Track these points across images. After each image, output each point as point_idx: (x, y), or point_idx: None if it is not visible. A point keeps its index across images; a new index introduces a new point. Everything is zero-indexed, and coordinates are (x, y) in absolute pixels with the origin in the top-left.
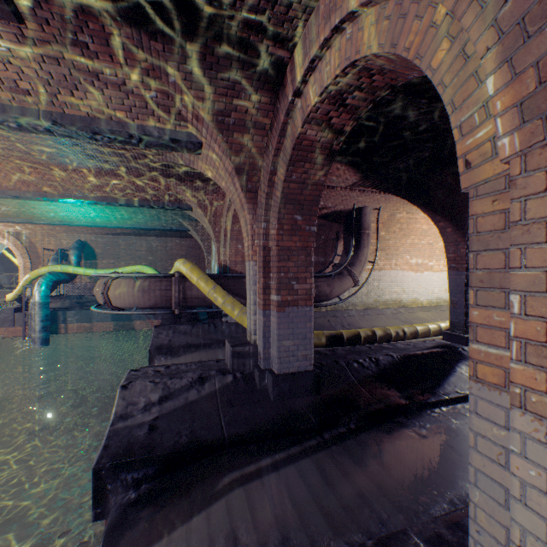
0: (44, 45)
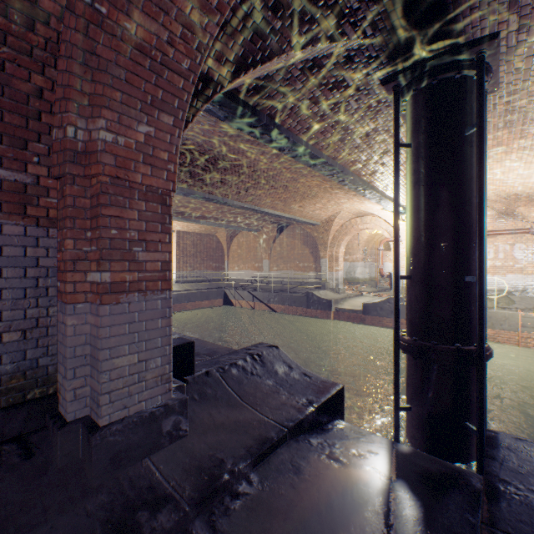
0: (525, 20)
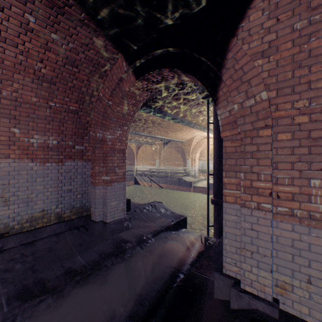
0: None
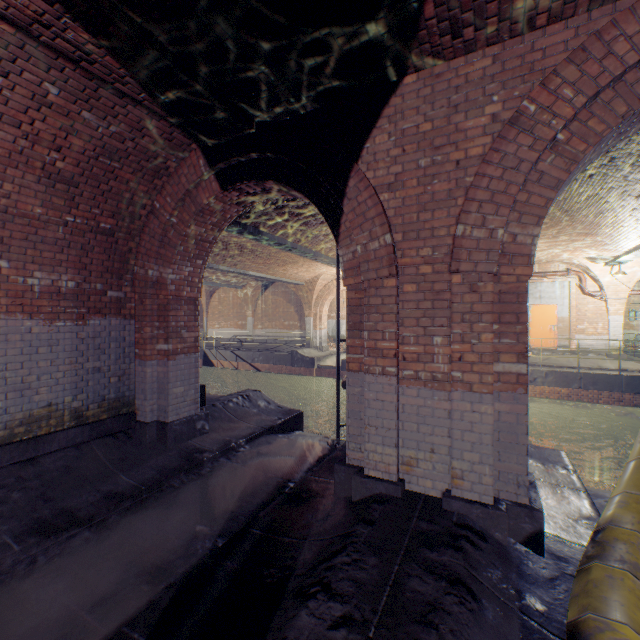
0: None
